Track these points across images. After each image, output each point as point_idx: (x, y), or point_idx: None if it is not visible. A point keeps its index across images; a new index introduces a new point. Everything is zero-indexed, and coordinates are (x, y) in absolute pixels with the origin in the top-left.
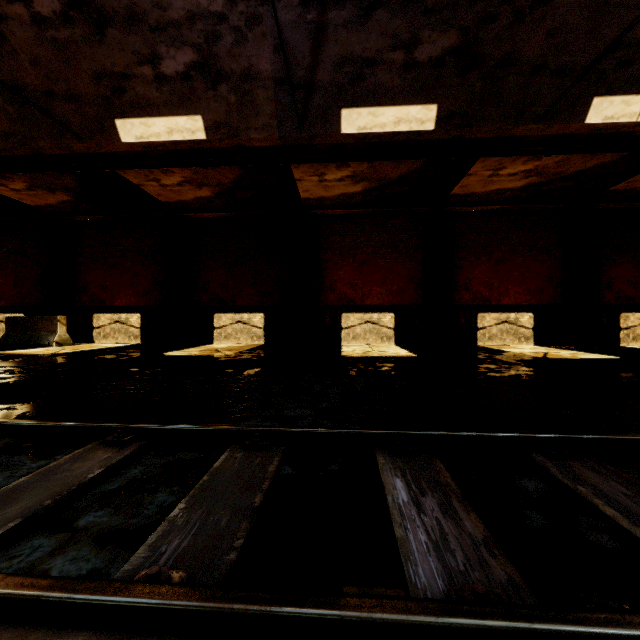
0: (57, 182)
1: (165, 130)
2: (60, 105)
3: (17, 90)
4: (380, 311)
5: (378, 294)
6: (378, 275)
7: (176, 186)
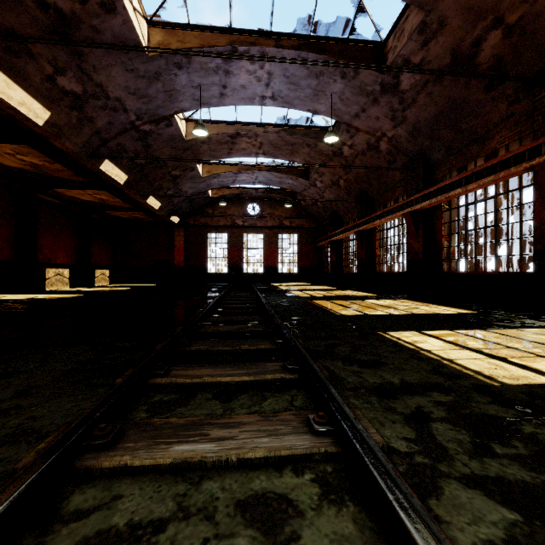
0: None
1: (19, 100)
2: None
3: None
4: None
5: None
6: None
7: None
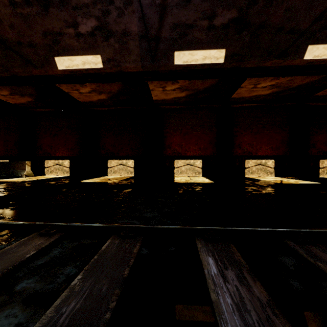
0: (25, 91)
1: (81, 63)
2: (25, 49)
3: (2, 41)
4: (194, 159)
5: (193, 150)
6: (193, 140)
7: (88, 93)
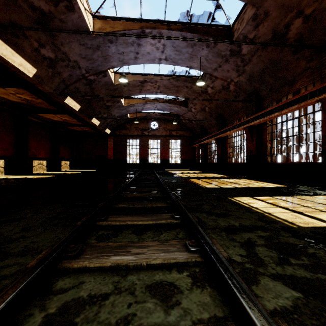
0: None
1: (19, 62)
2: None
3: None
4: None
5: None
6: None
7: None
